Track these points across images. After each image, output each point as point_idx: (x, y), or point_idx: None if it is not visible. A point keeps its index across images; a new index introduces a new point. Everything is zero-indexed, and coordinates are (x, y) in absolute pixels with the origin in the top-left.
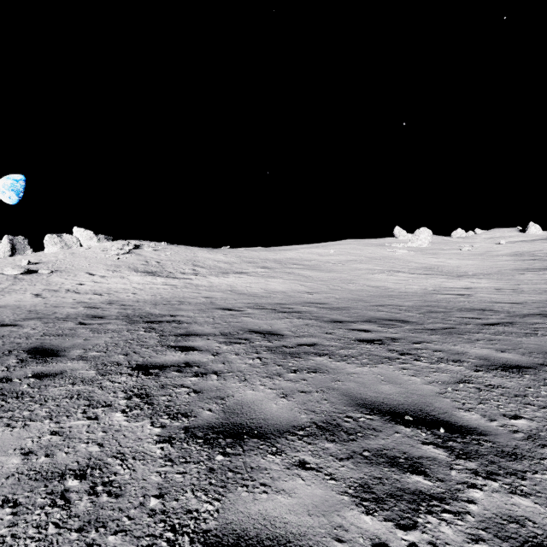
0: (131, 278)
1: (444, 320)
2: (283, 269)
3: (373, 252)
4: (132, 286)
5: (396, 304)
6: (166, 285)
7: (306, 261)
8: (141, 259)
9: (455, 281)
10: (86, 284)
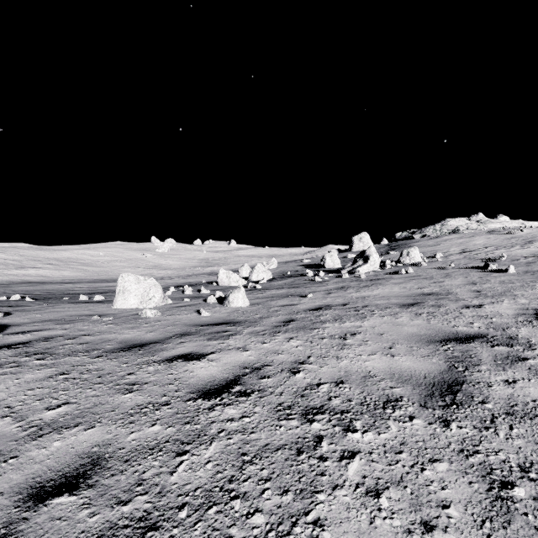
0: None
1: None
2: (66, 265)
3: (130, 255)
4: None
5: None
6: None
7: (82, 261)
8: None
9: (160, 271)
10: None
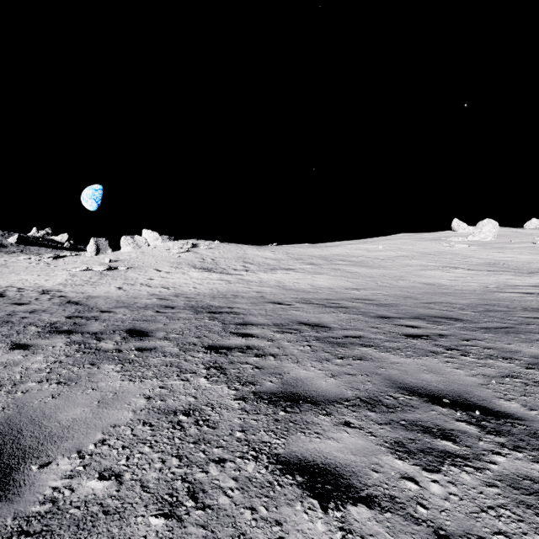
0: (190, 274)
1: (503, 320)
2: (329, 266)
3: (426, 247)
4: (192, 281)
5: (449, 302)
6: (221, 281)
7: (353, 258)
8: (198, 257)
9: (523, 278)
10: (155, 279)
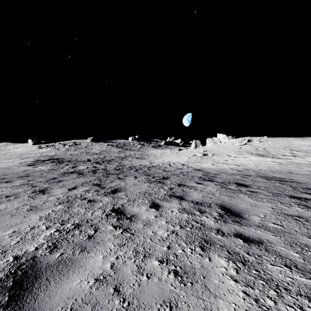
0: (249, 158)
1: None
2: None
3: None
4: (252, 162)
5: None
6: (273, 162)
7: None
8: (253, 147)
9: None
10: (228, 160)
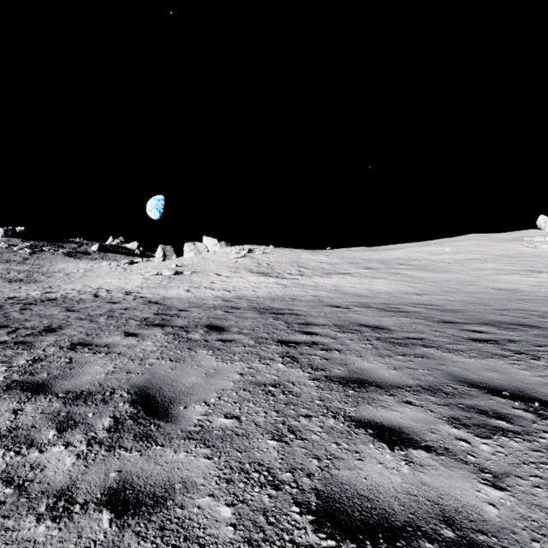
0: (248, 278)
1: None
2: (388, 270)
3: (503, 249)
4: (250, 285)
5: (527, 309)
6: (277, 285)
7: (414, 261)
8: (254, 261)
9: None
10: (217, 282)
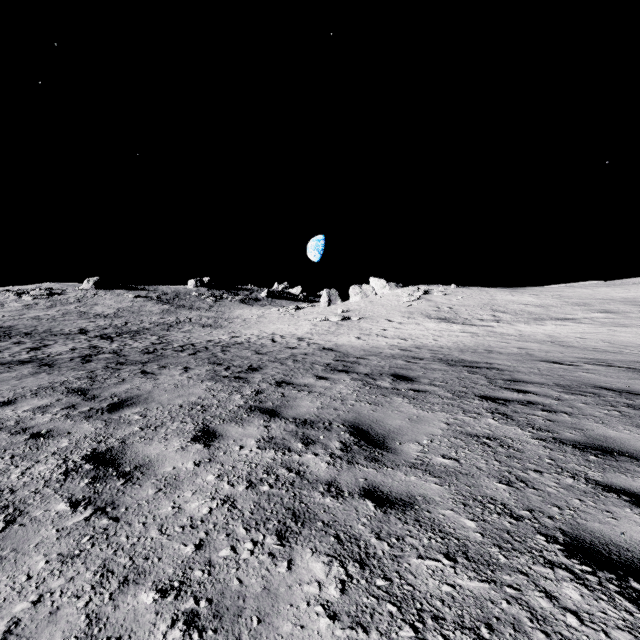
0: (425, 324)
1: None
2: None
3: None
4: (429, 333)
5: None
6: (464, 333)
7: None
8: (432, 305)
9: None
10: (388, 329)
